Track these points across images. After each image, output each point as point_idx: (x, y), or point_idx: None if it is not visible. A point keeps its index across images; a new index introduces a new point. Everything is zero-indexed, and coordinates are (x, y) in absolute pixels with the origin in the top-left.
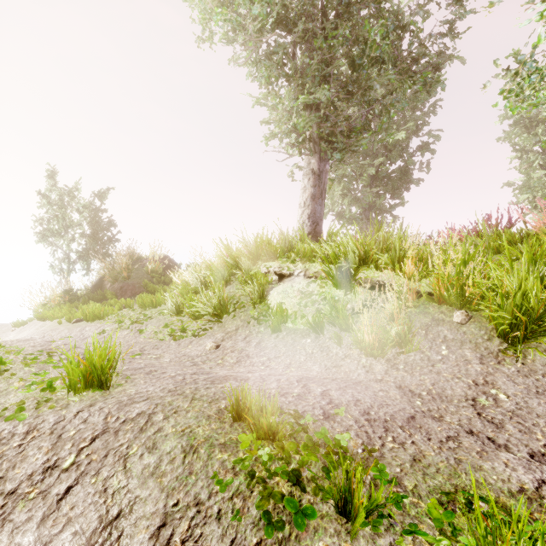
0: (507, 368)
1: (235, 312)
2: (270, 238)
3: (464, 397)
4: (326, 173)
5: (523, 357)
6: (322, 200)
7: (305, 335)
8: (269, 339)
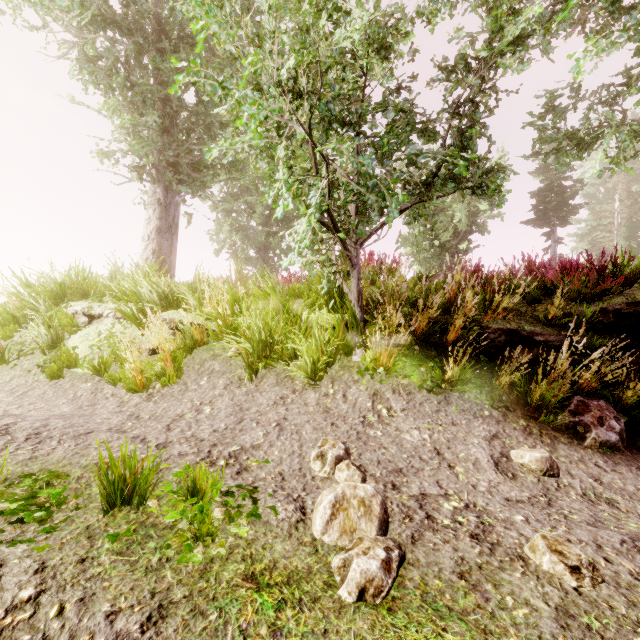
0: (241, 390)
1: (19, 361)
2: (88, 273)
3: (176, 415)
4: (176, 206)
5: (260, 381)
6: (172, 235)
7: (90, 379)
8: (43, 386)
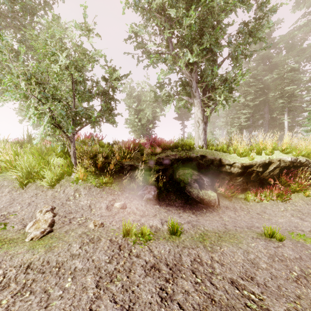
0: (16, 192)
1: None
2: None
3: None
4: None
5: (28, 188)
6: None
7: None
8: None
